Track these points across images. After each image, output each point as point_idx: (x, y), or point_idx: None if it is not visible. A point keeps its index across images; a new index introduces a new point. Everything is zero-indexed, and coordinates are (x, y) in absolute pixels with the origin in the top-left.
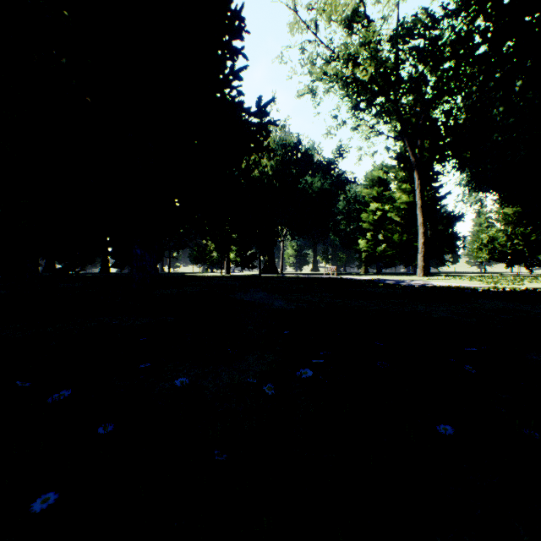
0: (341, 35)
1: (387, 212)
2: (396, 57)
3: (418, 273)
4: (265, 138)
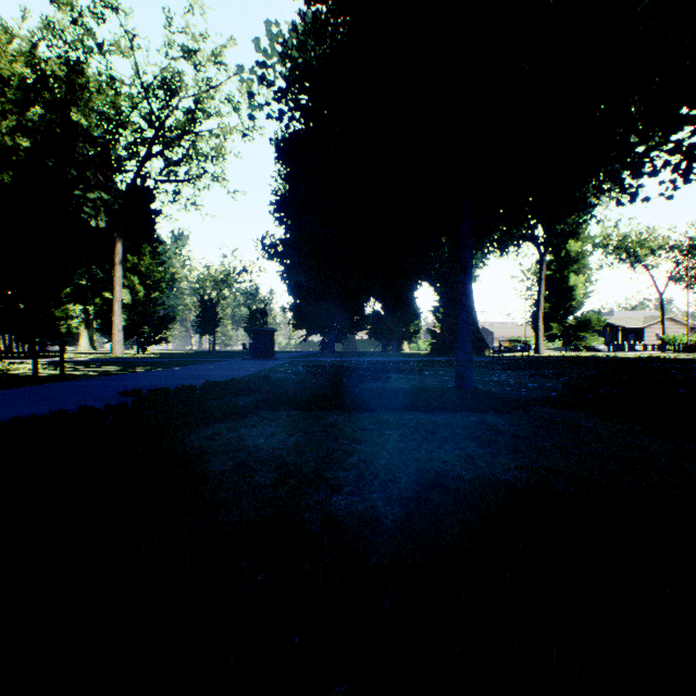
0: None
1: None
2: None
3: None
4: None
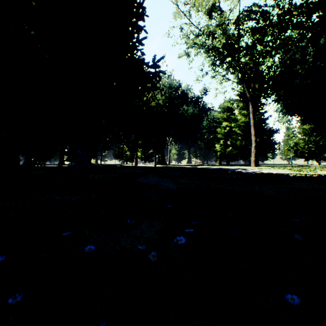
0: (205, 20)
1: (233, 128)
2: (238, 33)
3: (251, 164)
4: (158, 81)
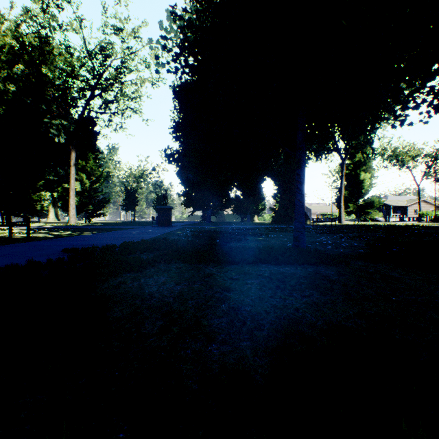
0: None
1: None
2: None
3: None
4: None
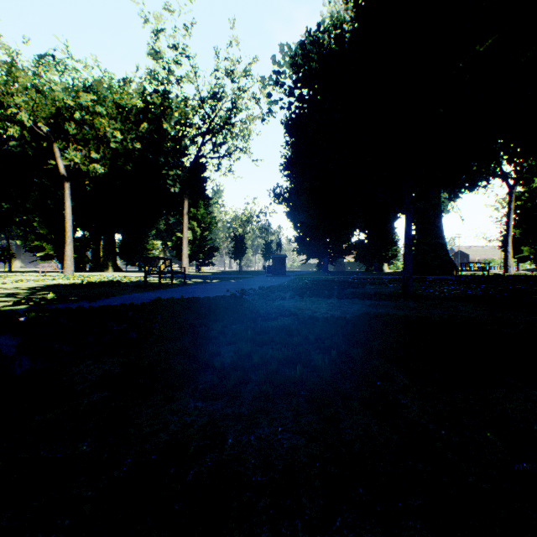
0: None
1: None
2: None
3: None
4: None
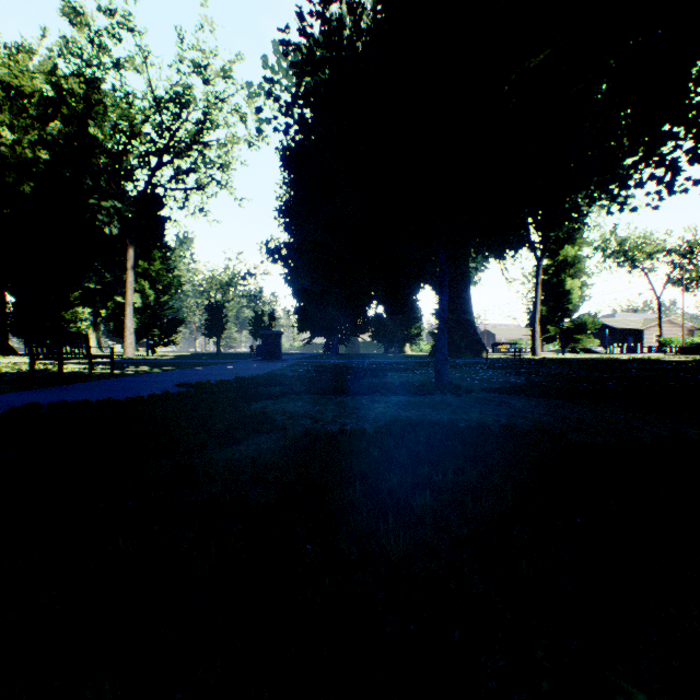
0: None
1: None
2: None
3: None
4: None
